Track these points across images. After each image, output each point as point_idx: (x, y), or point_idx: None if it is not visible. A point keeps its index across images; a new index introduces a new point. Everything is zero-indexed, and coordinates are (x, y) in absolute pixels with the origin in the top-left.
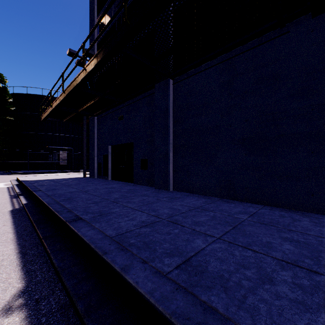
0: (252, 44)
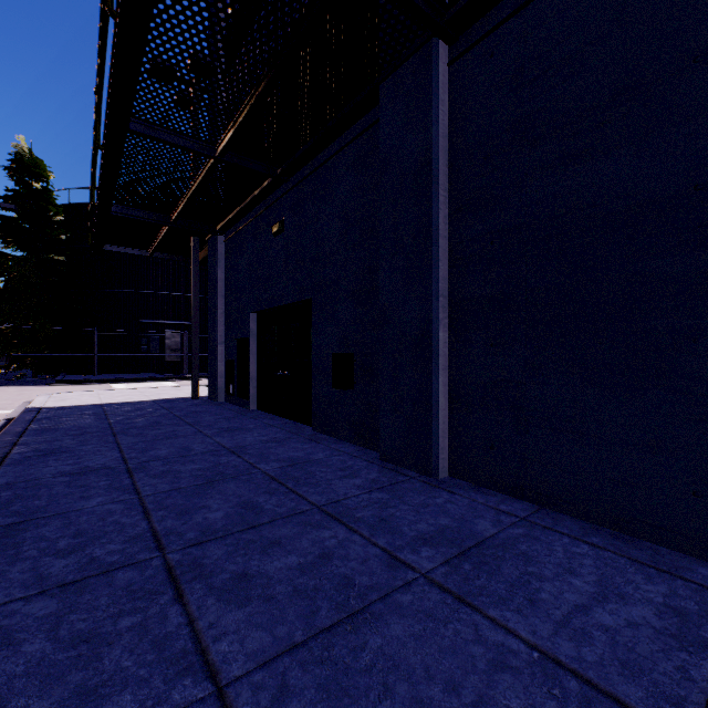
0: None
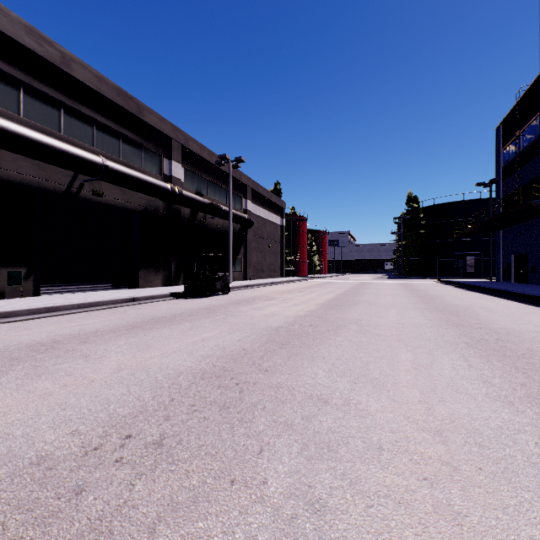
0: None
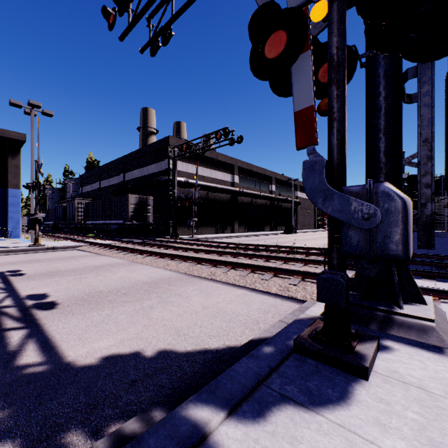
0: None
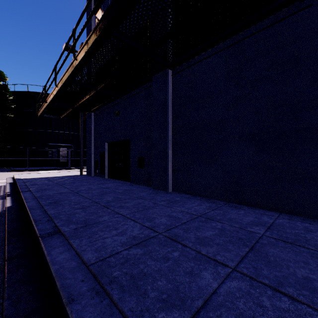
0: (265, 24)
